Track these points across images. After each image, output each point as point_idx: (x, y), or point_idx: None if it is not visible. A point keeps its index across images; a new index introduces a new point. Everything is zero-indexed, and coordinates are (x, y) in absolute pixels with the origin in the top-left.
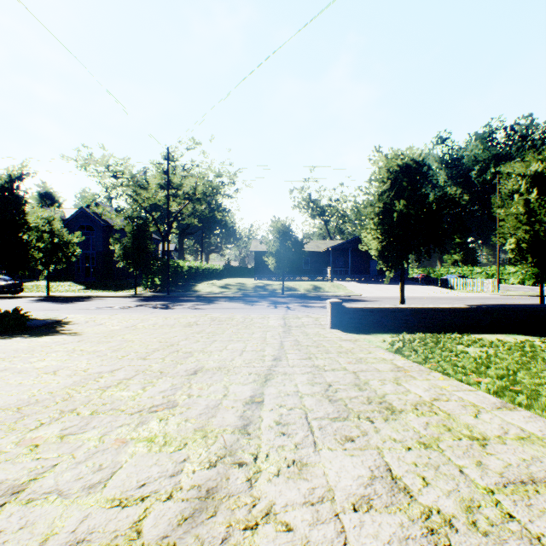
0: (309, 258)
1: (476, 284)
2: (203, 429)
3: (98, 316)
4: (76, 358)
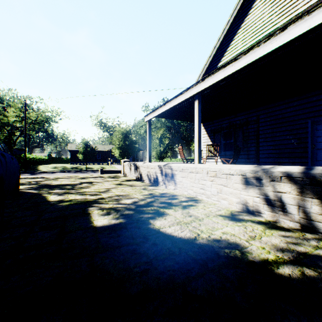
0: (100, 153)
1: None
2: None
3: None
4: None
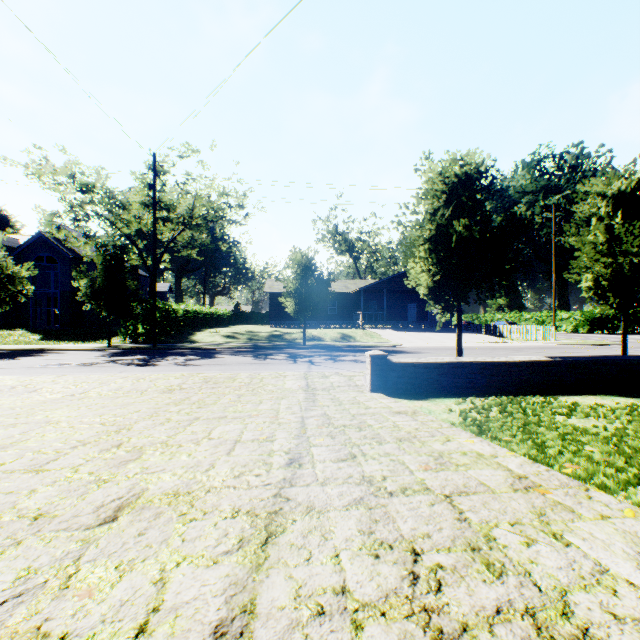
0: (336, 300)
1: (530, 331)
2: None
3: (36, 379)
4: None
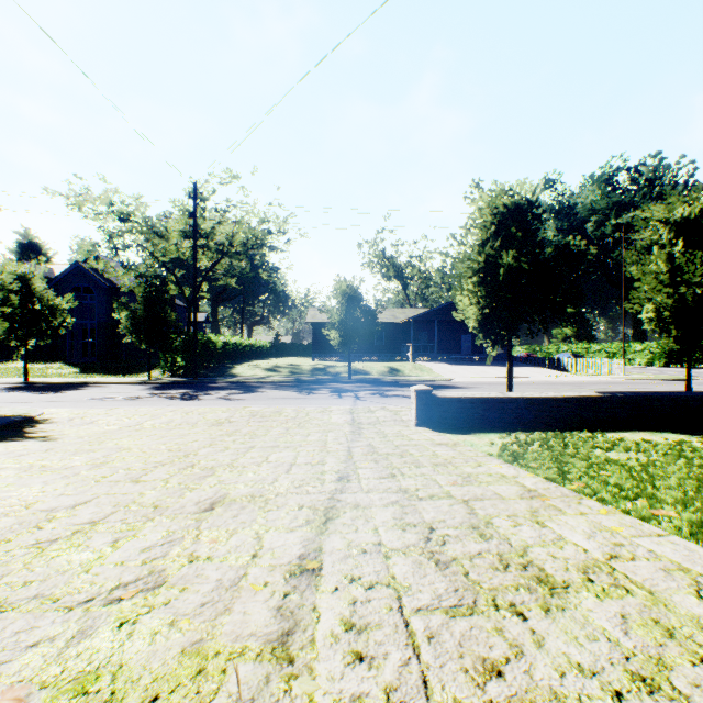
0: (383, 331)
1: (596, 365)
2: (200, 649)
3: (90, 411)
4: (25, 482)
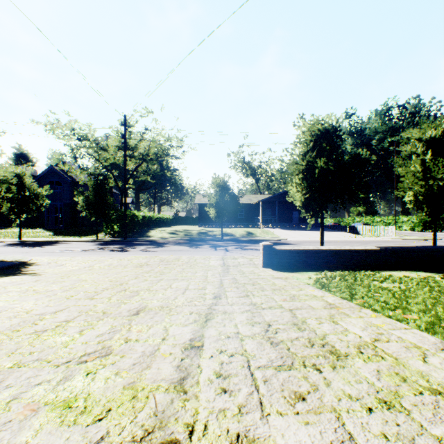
0: (243, 209)
1: (378, 230)
2: (133, 386)
3: (60, 258)
4: (25, 299)
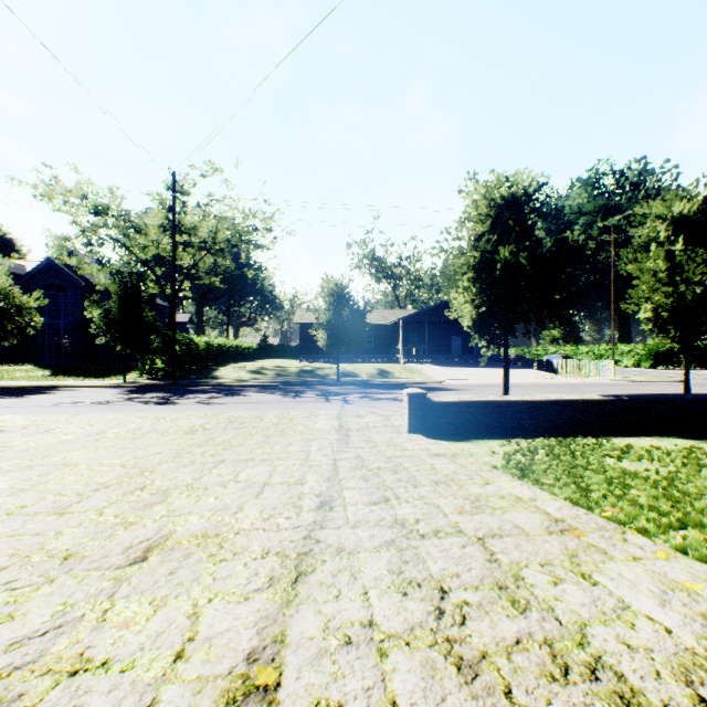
0: (373, 332)
1: (586, 367)
2: None
3: (49, 418)
4: None
